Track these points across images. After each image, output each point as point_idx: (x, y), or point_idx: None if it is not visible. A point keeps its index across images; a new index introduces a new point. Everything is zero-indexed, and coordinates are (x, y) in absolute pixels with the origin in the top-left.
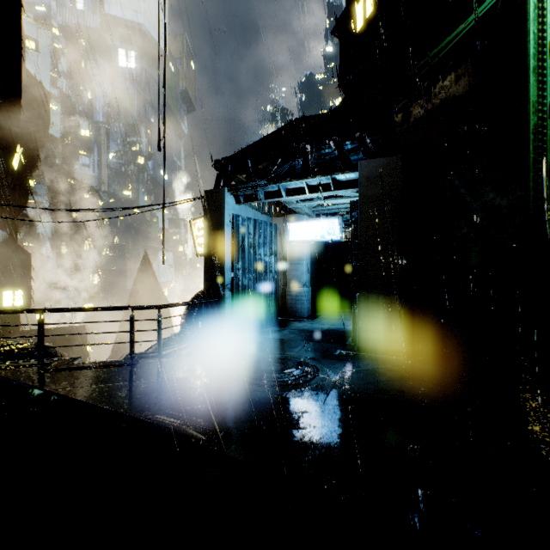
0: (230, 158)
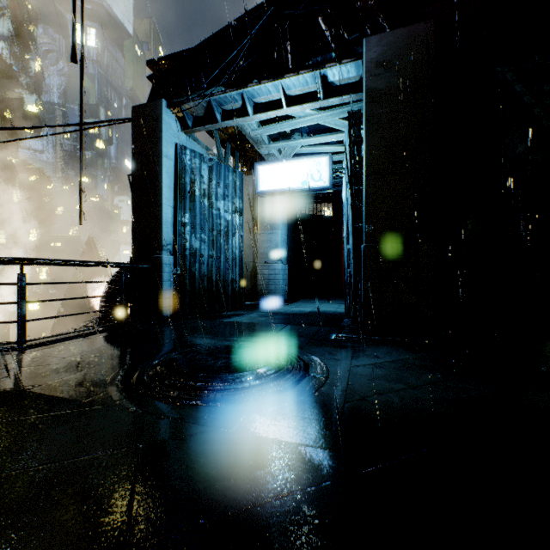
0: (171, 57)
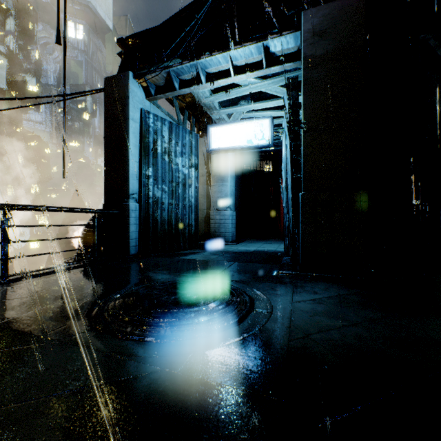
0: (136, 35)
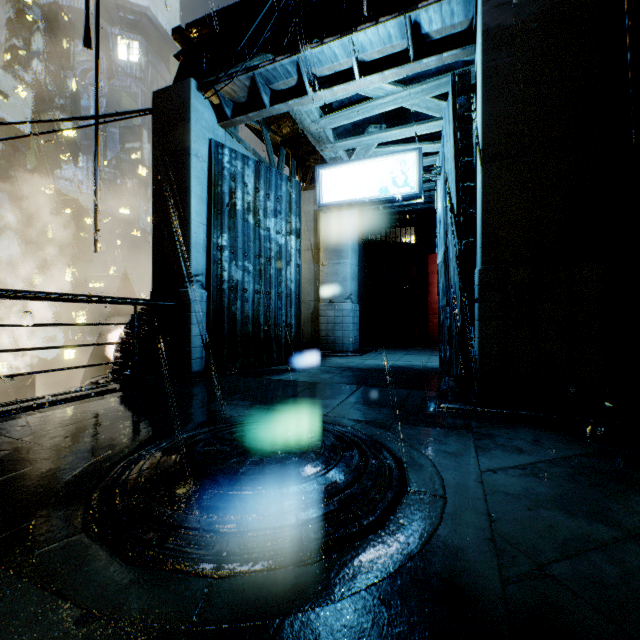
0: (202, 21)
